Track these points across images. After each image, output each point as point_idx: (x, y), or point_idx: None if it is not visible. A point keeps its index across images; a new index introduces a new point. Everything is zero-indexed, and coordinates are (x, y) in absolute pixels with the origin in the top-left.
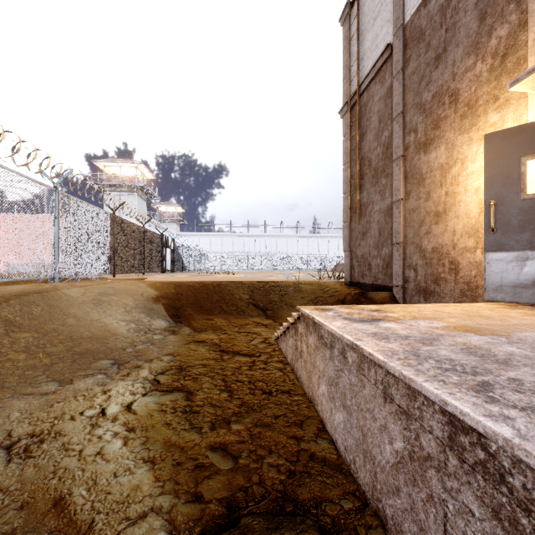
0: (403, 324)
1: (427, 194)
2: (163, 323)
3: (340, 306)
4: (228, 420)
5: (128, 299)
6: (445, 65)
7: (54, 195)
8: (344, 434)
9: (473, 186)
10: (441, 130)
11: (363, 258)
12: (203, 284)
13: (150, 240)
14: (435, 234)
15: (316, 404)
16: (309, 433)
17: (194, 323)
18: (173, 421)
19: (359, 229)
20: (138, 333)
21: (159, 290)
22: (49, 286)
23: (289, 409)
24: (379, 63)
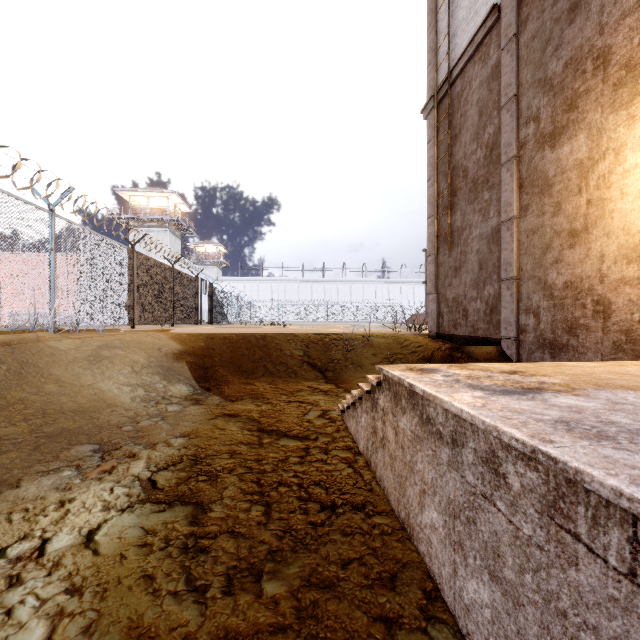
0: (596, 400)
1: (556, 206)
2: (185, 389)
3: (447, 365)
4: (258, 570)
5: (138, 356)
6: (586, 16)
7: (50, 220)
8: (495, 636)
9: (636, 187)
10: (580, 111)
11: (455, 302)
12: (243, 337)
13: (182, 283)
14: (570, 262)
15: (415, 537)
16: (411, 608)
17: (227, 389)
18: (158, 573)
19: (450, 263)
20: (146, 402)
21: (184, 344)
22: (30, 337)
23: (368, 545)
24: (481, 34)
